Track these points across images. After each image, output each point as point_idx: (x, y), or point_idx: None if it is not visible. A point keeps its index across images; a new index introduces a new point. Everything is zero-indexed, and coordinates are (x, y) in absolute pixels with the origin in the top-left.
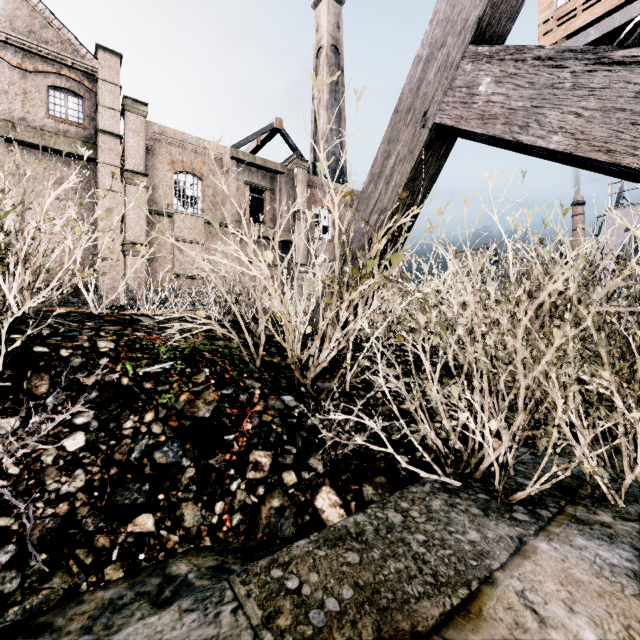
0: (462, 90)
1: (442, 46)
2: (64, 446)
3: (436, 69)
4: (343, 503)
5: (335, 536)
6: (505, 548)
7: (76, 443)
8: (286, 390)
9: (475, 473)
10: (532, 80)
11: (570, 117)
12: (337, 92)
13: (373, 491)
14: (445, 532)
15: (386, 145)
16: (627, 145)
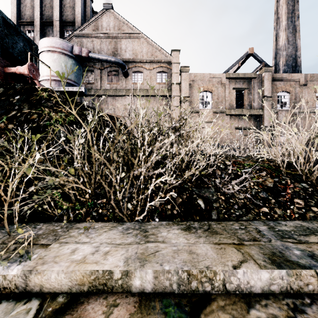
0: None
1: None
2: (233, 187)
3: None
4: None
5: None
6: None
7: (236, 187)
8: (301, 182)
9: None
10: None
11: None
12: (293, 16)
13: None
14: None
15: None
16: None
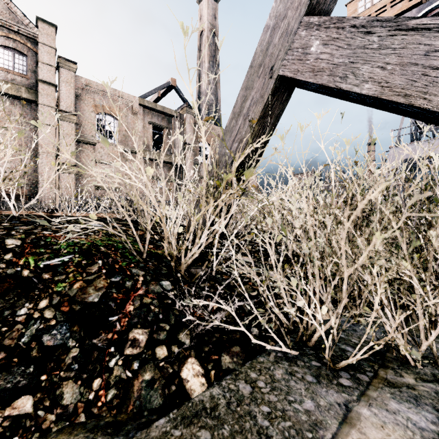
0: (299, 50)
1: (284, 18)
2: None
3: (280, 35)
4: (204, 372)
5: (192, 412)
6: (335, 416)
7: None
8: (165, 276)
9: (309, 342)
10: (349, 42)
11: (377, 70)
12: (214, 62)
13: (229, 360)
14: (285, 402)
15: (244, 91)
16: (419, 91)
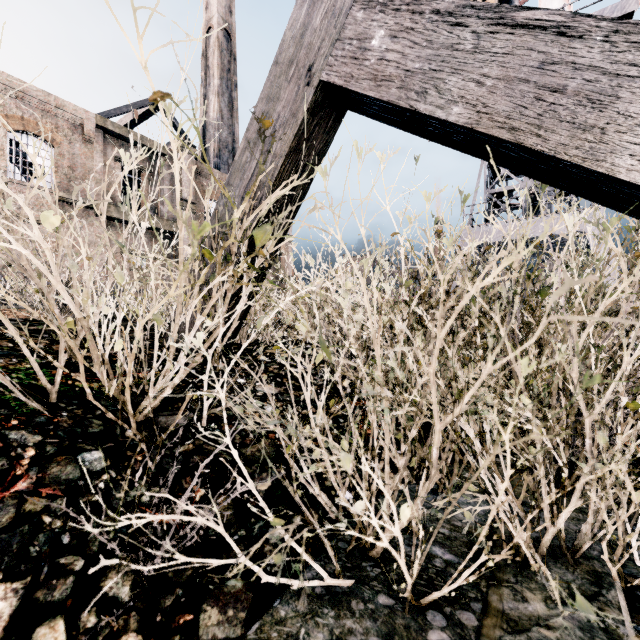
0: (353, 42)
1: None
2: None
3: (323, 14)
4: None
5: None
6: None
7: None
8: (94, 440)
9: (372, 550)
10: (430, 38)
11: (471, 85)
12: (229, 80)
13: (219, 617)
14: None
15: (264, 104)
16: (531, 123)
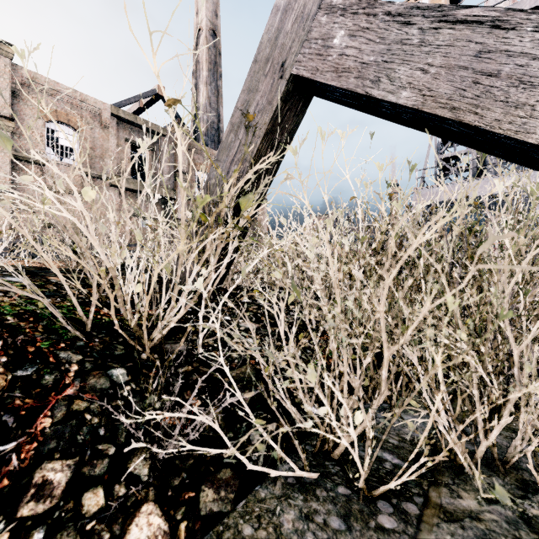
0: (318, 42)
1: None
2: None
3: (293, 20)
4: (169, 528)
5: None
6: None
7: None
8: (119, 360)
9: (333, 453)
10: (383, 35)
11: (418, 73)
12: (215, 71)
13: (214, 495)
14: None
15: (246, 94)
16: (469, 103)
